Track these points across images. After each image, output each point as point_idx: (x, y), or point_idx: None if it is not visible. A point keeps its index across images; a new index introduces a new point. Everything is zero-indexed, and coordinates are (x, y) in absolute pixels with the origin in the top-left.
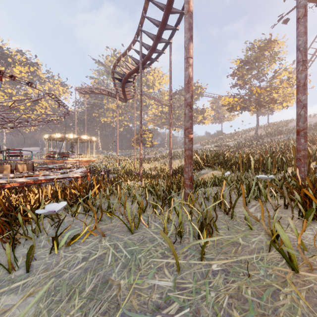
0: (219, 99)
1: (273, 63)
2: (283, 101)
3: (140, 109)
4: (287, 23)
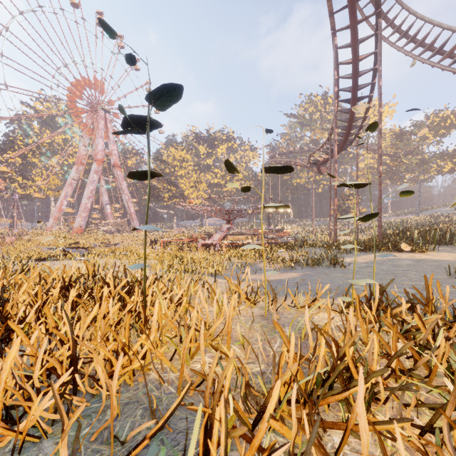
0: None
1: None
2: None
3: (330, 196)
4: None
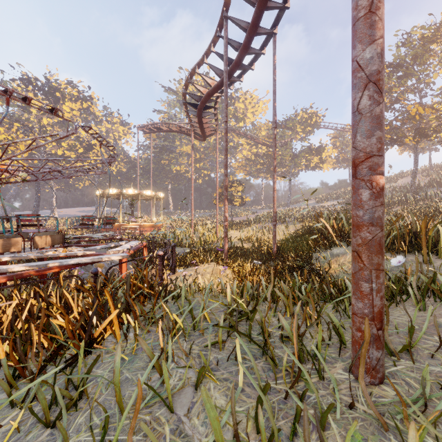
0: (346, 131)
1: None
2: None
3: (225, 146)
4: None
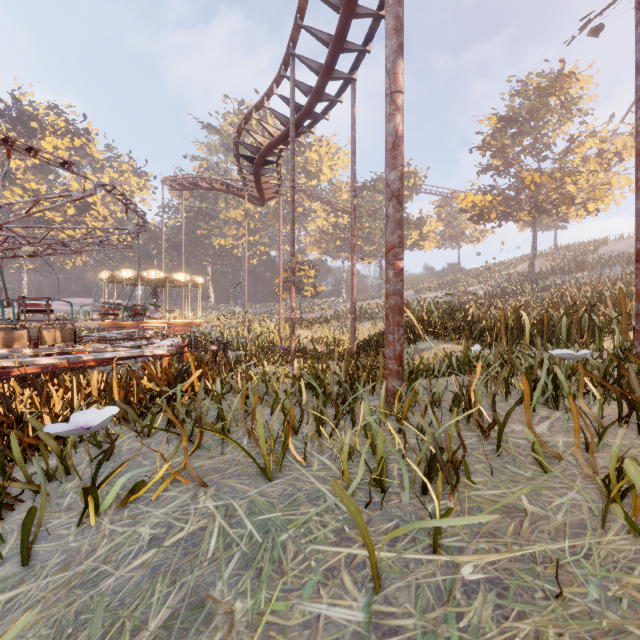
0: (454, 198)
1: (568, 122)
2: (589, 201)
3: (292, 217)
4: (598, 33)
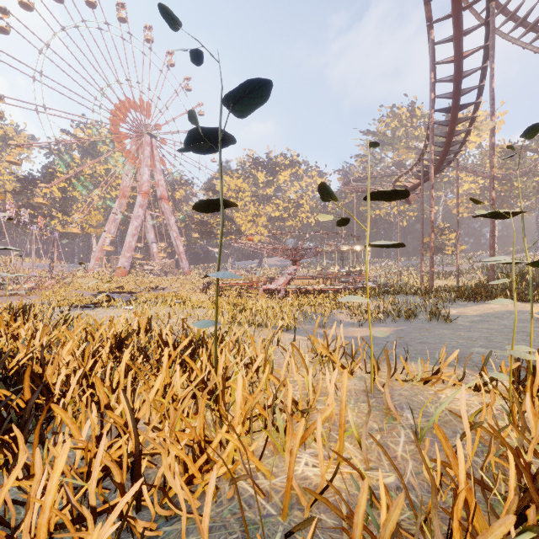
0: None
1: None
2: None
3: (422, 231)
4: None
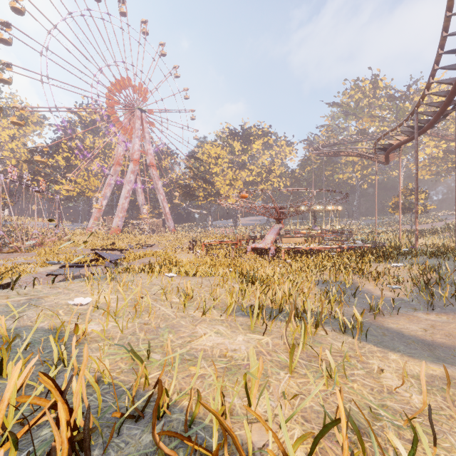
0: None
1: None
2: None
3: (416, 187)
4: None
